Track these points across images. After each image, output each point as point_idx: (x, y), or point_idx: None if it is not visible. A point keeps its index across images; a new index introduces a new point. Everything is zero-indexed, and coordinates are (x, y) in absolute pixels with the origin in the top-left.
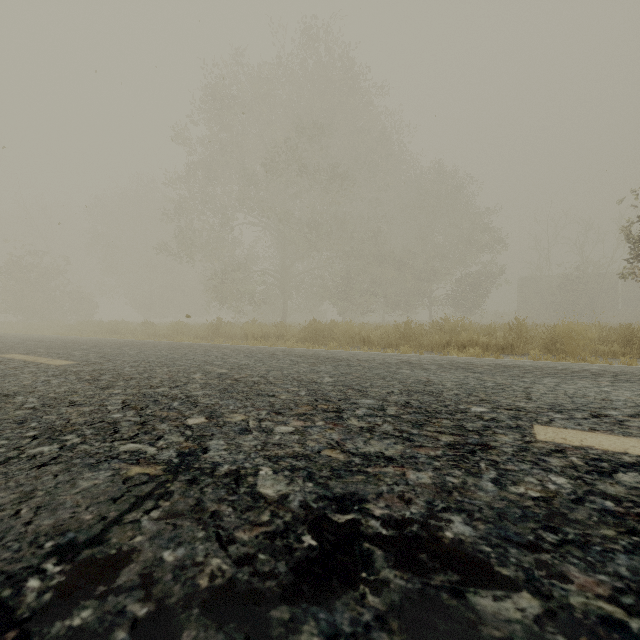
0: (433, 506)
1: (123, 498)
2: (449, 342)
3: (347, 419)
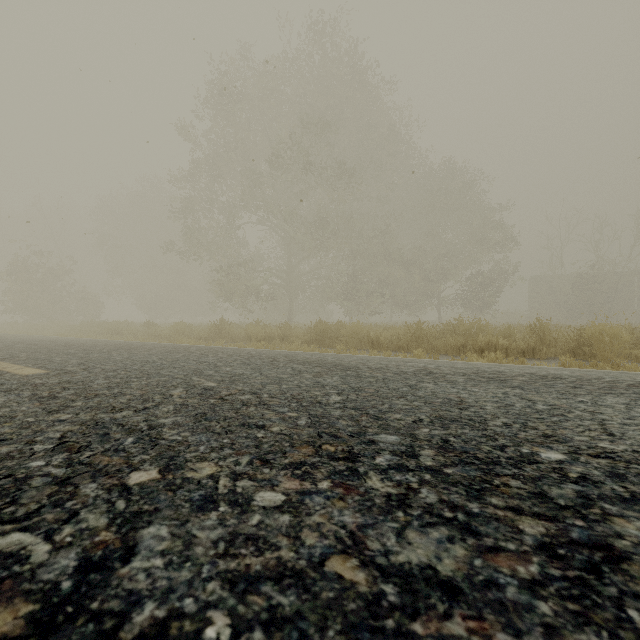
0: None
1: None
2: (464, 345)
3: (364, 476)
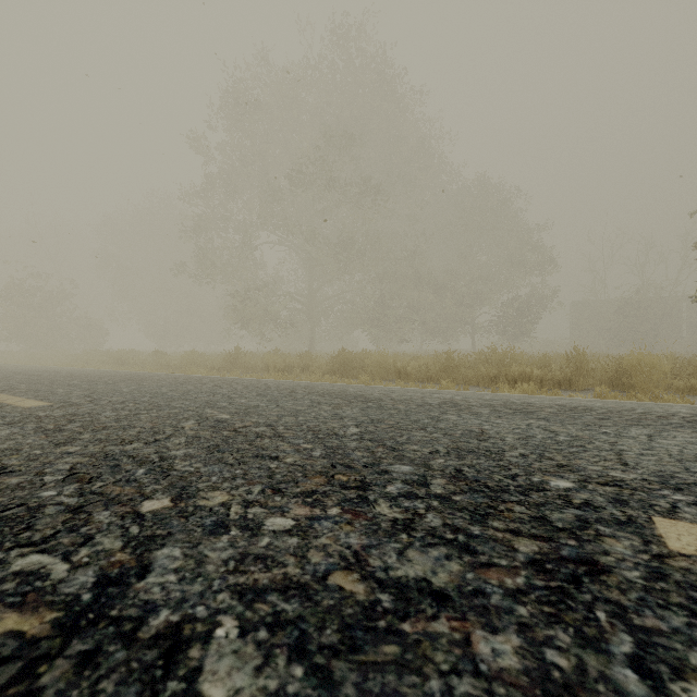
0: None
1: None
2: (497, 375)
3: (374, 503)
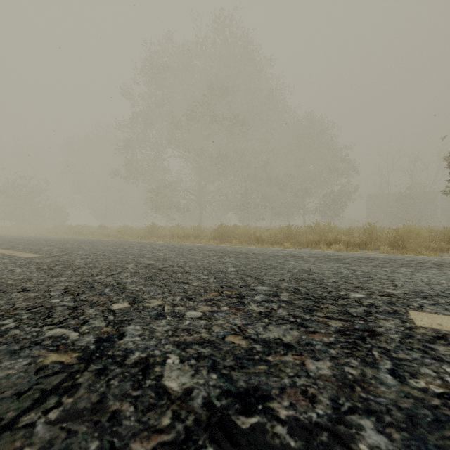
0: (339, 405)
1: (28, 393)
2: (319, 240)
3: (247, 304)
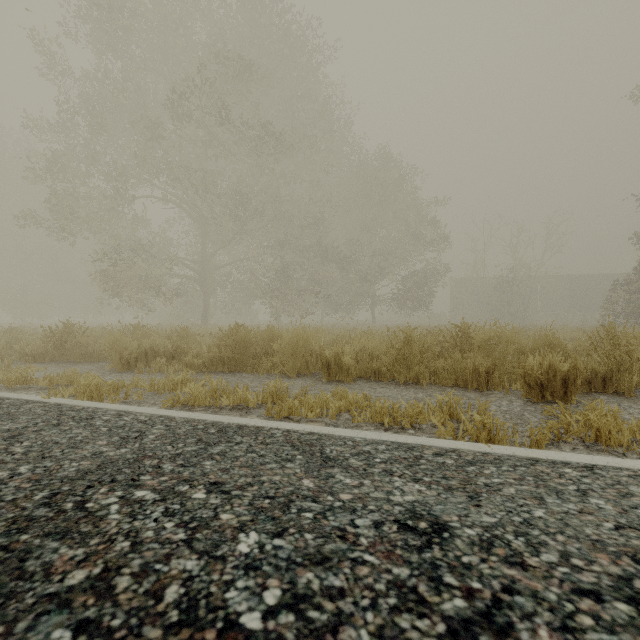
0: None
1: None
2: (490, 370)
3: None
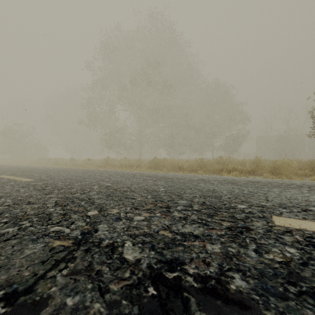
0: (222, 267)
1: (48, 261)
2: (222, 169)
3: (172, 212)
